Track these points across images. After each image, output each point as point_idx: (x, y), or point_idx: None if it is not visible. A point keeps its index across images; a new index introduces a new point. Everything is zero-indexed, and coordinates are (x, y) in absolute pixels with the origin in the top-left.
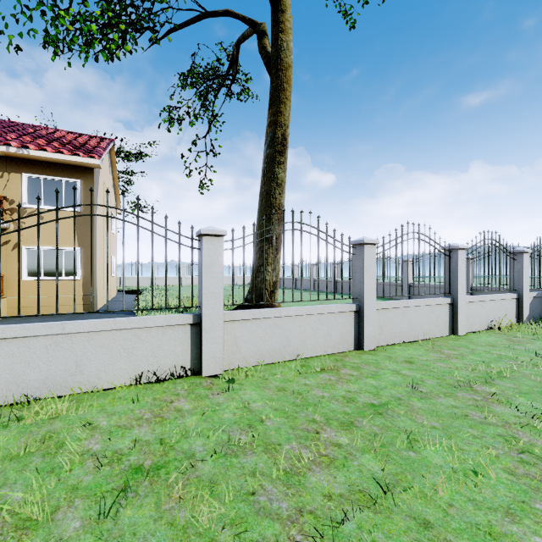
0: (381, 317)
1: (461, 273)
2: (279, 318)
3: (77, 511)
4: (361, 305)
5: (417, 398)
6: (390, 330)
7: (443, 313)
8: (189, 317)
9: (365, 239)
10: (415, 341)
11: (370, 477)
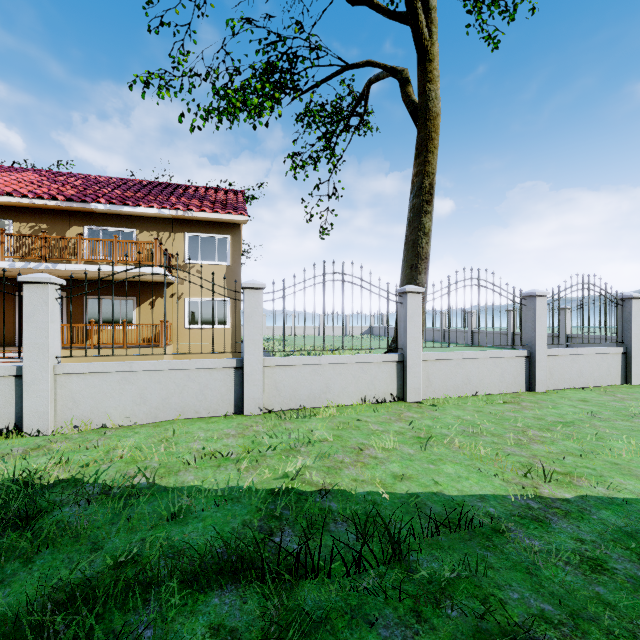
0: (551, 363)
1: (635, 323)
2: (461, 360)
3: (406, 447)
4: (531, 351)
5: (597, 420)
6: (560, 376)
7: (615, 362)
8: (395, 356)
9: (536, 291)
10: (585, 388)
11: (573, 448)
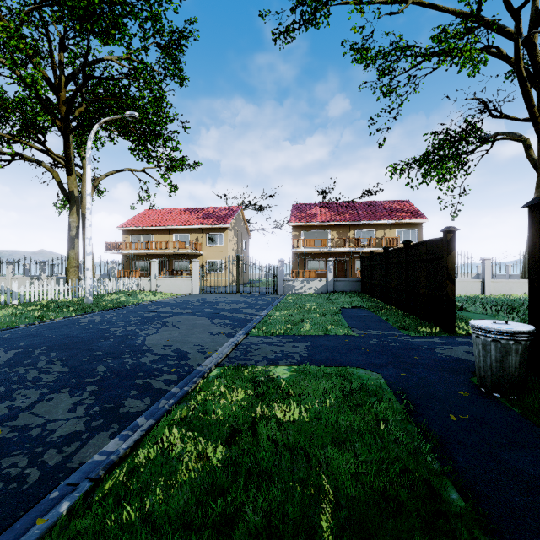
0: None
1: None
2: None
3: None
4: None
5: None
6: None
7: None
8: None
9: None
10: None
11: None
